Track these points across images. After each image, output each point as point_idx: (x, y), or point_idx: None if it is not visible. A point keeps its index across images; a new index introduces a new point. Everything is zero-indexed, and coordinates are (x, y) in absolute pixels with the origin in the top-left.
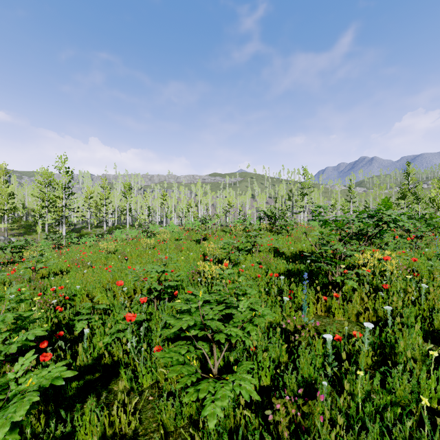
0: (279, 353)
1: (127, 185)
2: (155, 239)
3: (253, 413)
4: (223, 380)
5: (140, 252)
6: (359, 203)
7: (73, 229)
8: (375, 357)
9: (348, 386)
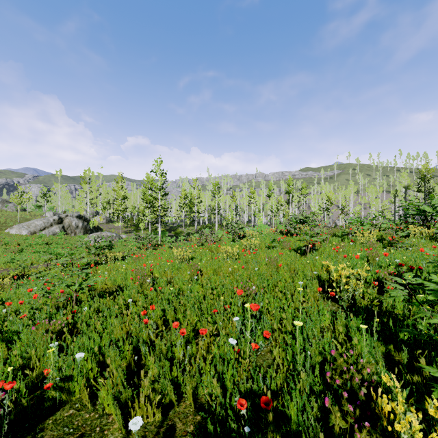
0: None
1: (216, 184)
2: (240, 244)
3: None
4: None
5: (218, 266)
6: None
7: (171, 228)
8: None
9: None
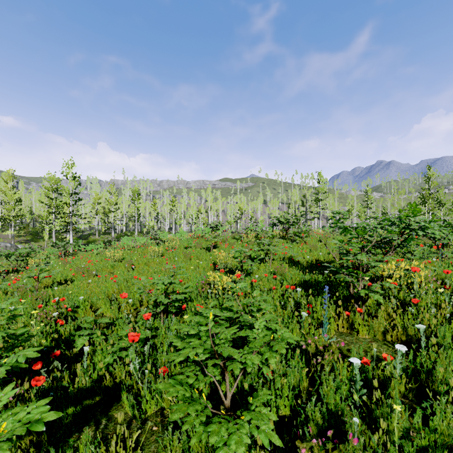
0: (299, 378)
1: (135, 190)
2: (164, 247)
3: (271, 450)
4: (237, 420)
5: (148, 260)
6: (377, 209)
7: (81, 236)
8: (409, 385)
9: (384, 425)
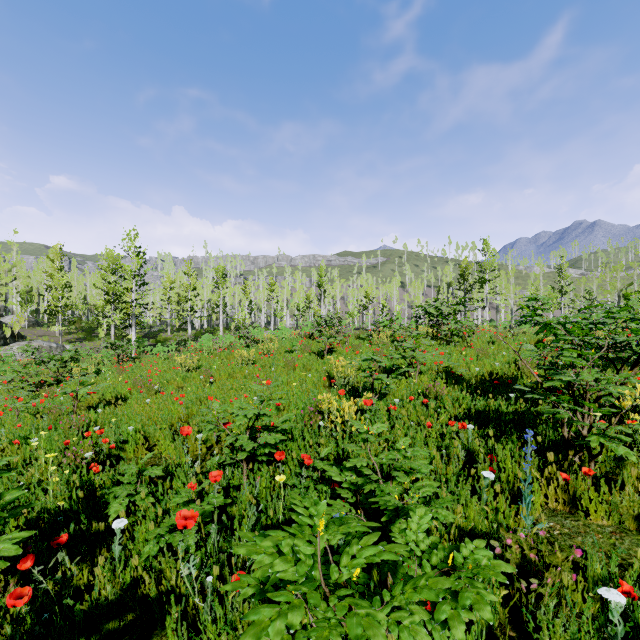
0: None
1: (220, 270)
2: (257, 350)
3: None
4: None
5: (233, 370)
6: (576, 294)
7: (148, 334)
8: None
9: None
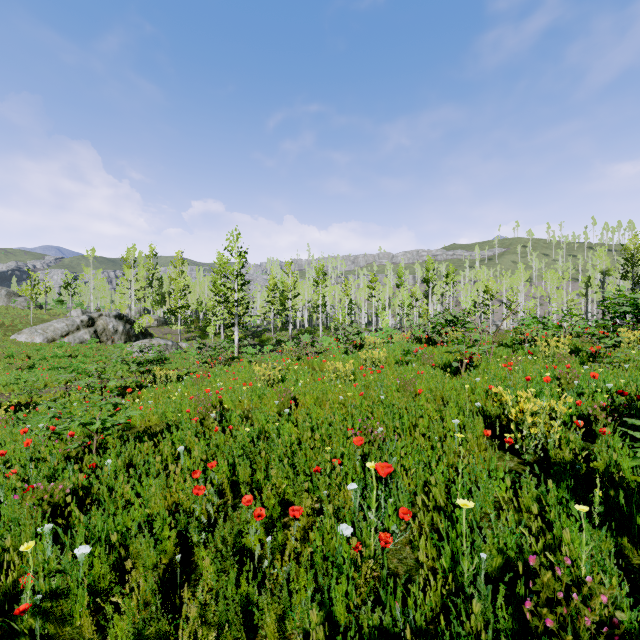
0: None
1: (319, 268)
2: (357, 358)
3: None
4: None
5: (322, 392)
6: None
7: (254, 333)
8: None
9: None
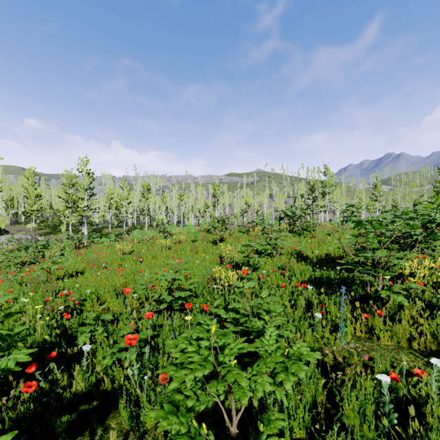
0: (314, 392)
1: (146, 185)
2: (171, 240)
3: None
4: None
5: (155, 253)
6: (386, 202)
7: (95, 229)
8: None
9: None
